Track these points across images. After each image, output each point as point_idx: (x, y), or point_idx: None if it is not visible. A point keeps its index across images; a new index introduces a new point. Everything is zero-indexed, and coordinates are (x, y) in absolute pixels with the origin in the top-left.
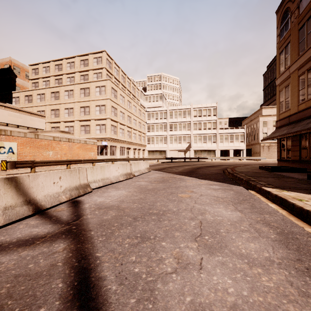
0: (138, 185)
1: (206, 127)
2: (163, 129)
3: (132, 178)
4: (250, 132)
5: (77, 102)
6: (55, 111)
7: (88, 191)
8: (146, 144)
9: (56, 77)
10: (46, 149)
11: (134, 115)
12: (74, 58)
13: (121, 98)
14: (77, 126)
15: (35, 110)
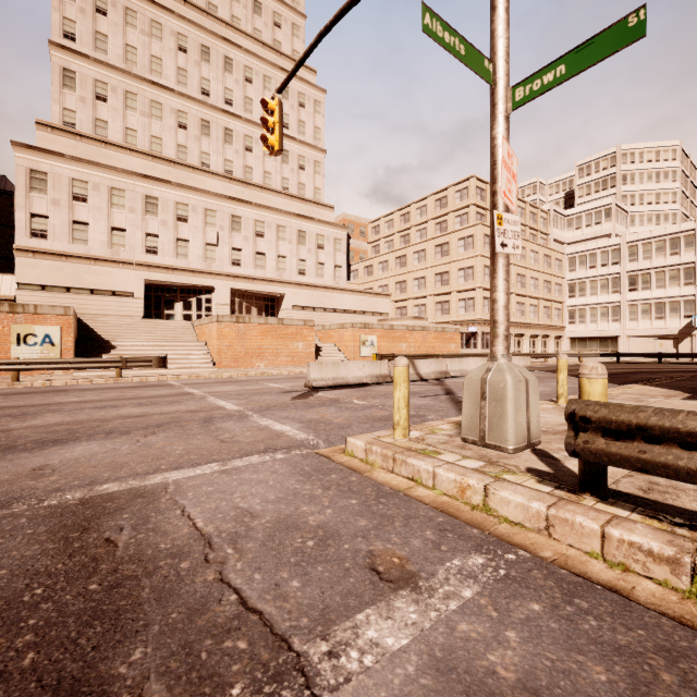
0: None
1: None
2: (610, 290)
3: None
4: None
5: (431, 267)
6: (401, 284)
7: (448, 377)
8: (566, 324)
9: (402, 234)
10: (400, 342)
11: (532, 271)
12: (426, 199)
13: None
14: (431, 303)
15: (376, 286)
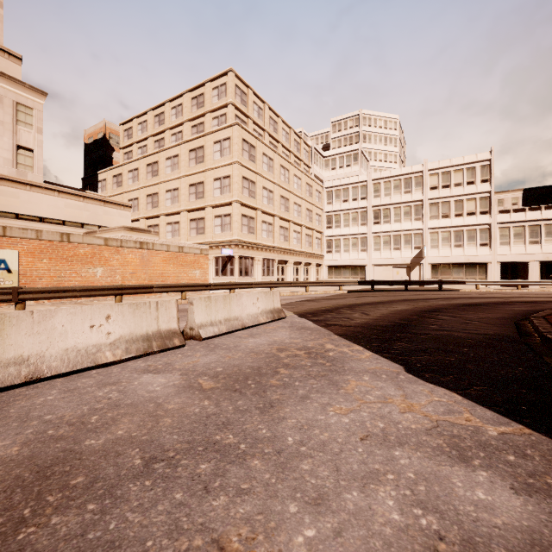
0: (107, 400)
1: (463, 211)
2: (359, 222)
3: (179, 347)
4: None
5: (184, 176)
6: (153, 197)
7: None
8: (325, 252)
9: (156, 138)
10: (89, 264)
11: (296, 196)
12: (182, 96)
13: (265, 161)
14: (184, 221)
15: (125, 199)
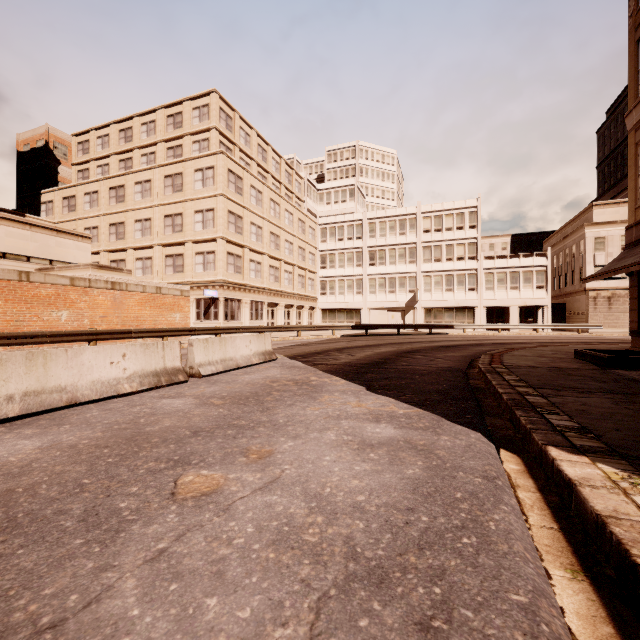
0: (145, 412)
1: (453, 255)
2: (355, 263)
3: (183, 382)
4: (564, 266)
5: (158, 205)
6: (117, 227)
7: None
8: (319, 295)
9: (121, 157)
10: (52, 307)
11: (287, 233)
12: (155, 112)
13: (253, 194)
14: (159, 256)
15: (80, 227)
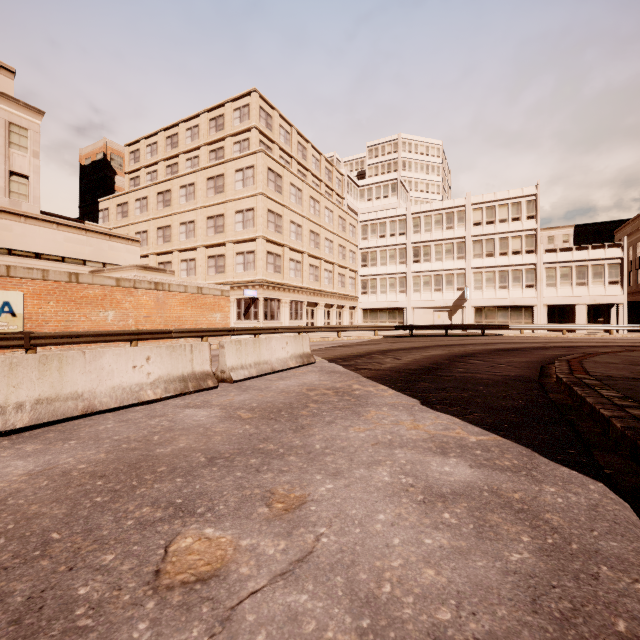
0: (162, 426)
1: (508, 249)
2: (398, 260)
3: (212, 388)
4: None
5: (201, 207)
6: (164, 230)
7: None
8: (360, 294)
9: (168, 163)
10: (100, 307)
11: (327, 231)
12: (199, 117)
13: (292, 192)
14: (202, 258)
15: (132, 231)
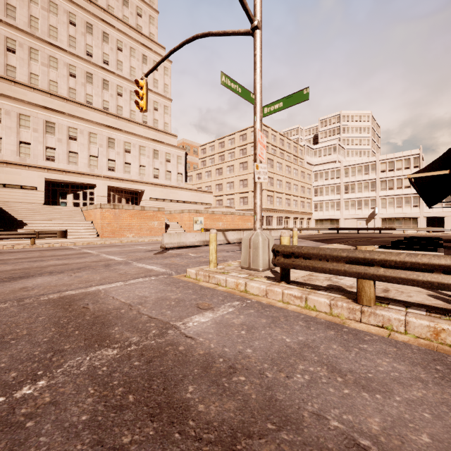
0: None
1: (402, 185)
2: (335, 192)
3: None
4: None
5: (237, 176)
6: (219, 186)
7: None
8: (313, 211)
9: (220, 155)
10: (218, 221)
11: (294, 180)
12: (234, 134)
13: (278, 165)
14: (237, 198)
15: (203, 186)
